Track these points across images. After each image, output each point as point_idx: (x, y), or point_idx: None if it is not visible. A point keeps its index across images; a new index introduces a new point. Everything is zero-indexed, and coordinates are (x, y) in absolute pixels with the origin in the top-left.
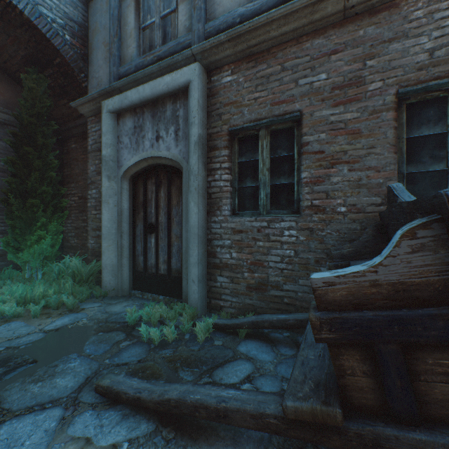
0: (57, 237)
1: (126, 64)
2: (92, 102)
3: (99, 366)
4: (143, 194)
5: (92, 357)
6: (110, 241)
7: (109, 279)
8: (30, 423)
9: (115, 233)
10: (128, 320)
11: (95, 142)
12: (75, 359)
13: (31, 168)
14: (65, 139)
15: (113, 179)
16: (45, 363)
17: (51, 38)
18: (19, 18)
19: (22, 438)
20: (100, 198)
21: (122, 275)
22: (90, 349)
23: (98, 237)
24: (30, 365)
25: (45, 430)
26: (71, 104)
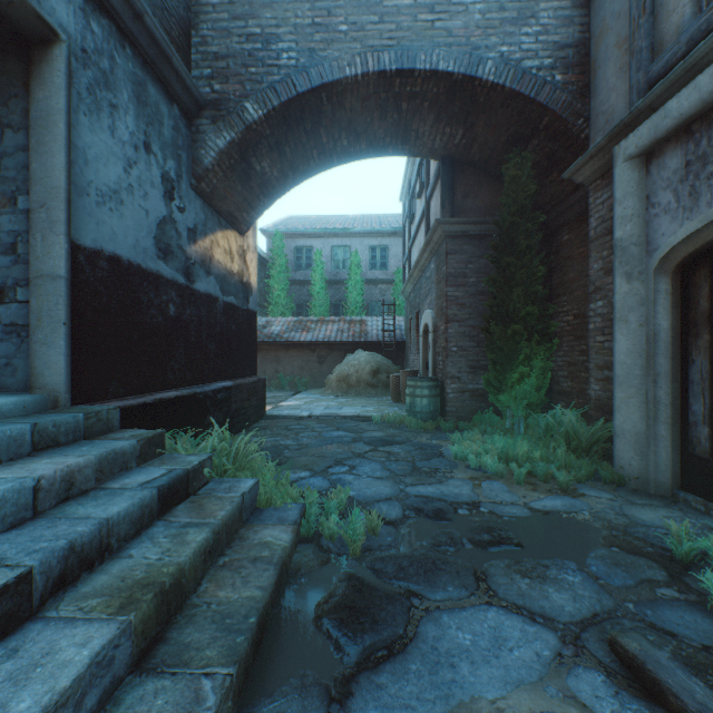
0: (542, 377)
1: (664, 50)
2: (596, 156)
3: (613, 606)
4: (707, 297)
5: (601, 583)
6: (629, 390)
7: (626, 457)
8: (517, 627)
9: (639, 376)
10: (672, 548)
11: (601, 220)
12: (572, 571)
13: (512, 284)
14: (552, 231)
15: (635, 277)
16: (531, 554)
17: (535, 95)
18: (499, 97)
19: (508, 640)
20: (610, 313)
21: (655, 455)
22: (597, 568)
23: (606, 380)
24: (514, 547)
25: (535, 652)
26: (562, 175)
